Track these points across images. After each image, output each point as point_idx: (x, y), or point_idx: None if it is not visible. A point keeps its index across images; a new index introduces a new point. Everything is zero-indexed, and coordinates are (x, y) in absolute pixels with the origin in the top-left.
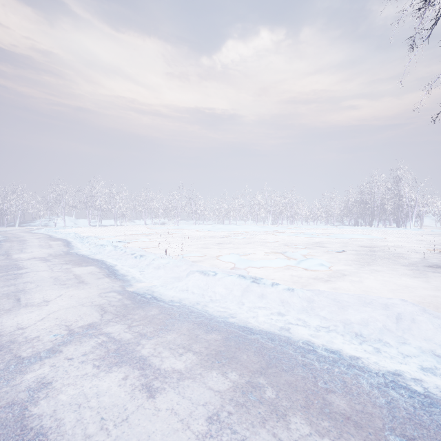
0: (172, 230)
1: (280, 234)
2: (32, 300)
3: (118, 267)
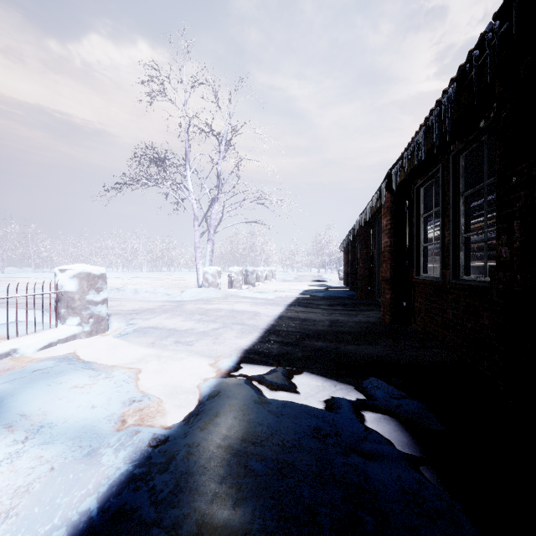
0: None
1: (134, 279)
2: None
3: None
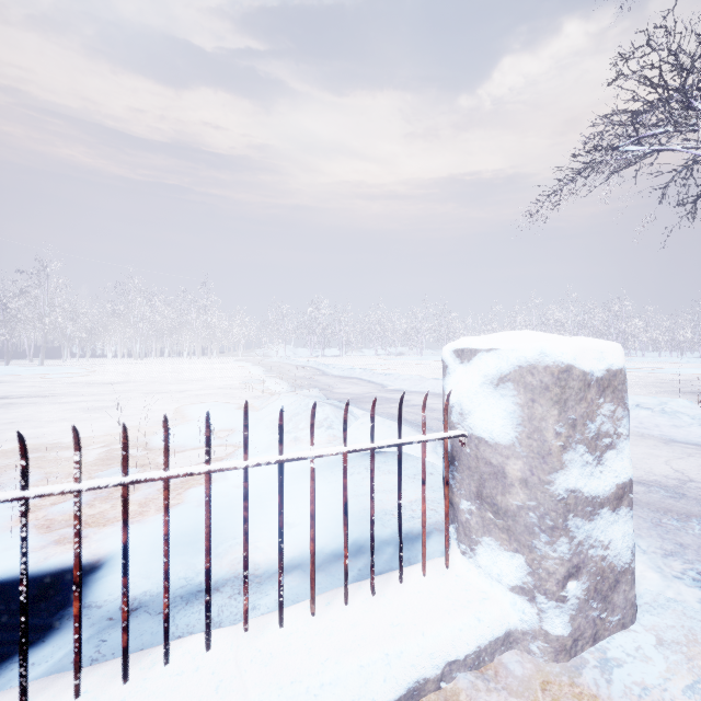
0: (414, 361)
1: None
2: (339, 387)
3: (373, 380)
